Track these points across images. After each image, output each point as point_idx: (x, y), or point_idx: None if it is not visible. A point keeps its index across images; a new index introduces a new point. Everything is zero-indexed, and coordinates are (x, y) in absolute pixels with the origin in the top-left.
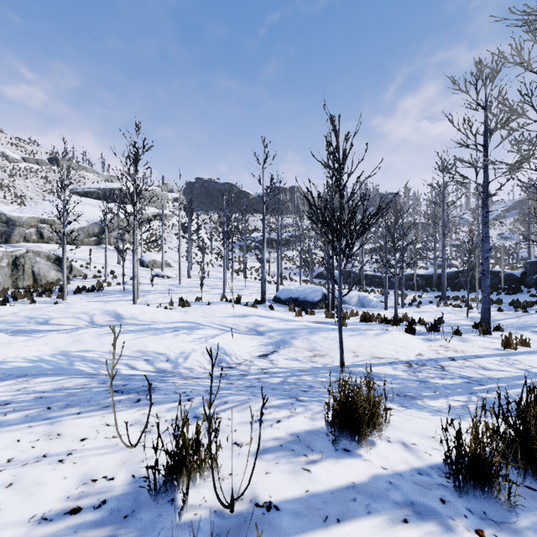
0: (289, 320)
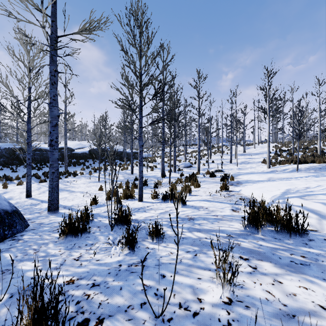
0: (275, 179)
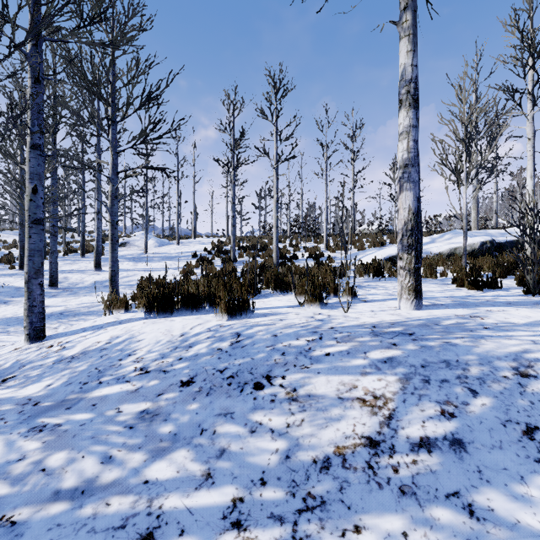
0: None
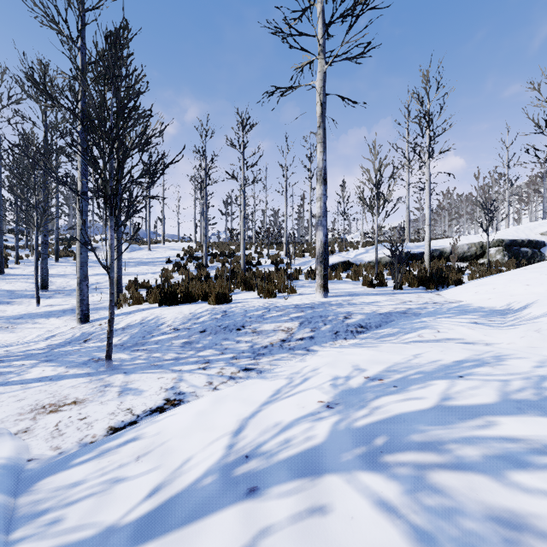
0: None
